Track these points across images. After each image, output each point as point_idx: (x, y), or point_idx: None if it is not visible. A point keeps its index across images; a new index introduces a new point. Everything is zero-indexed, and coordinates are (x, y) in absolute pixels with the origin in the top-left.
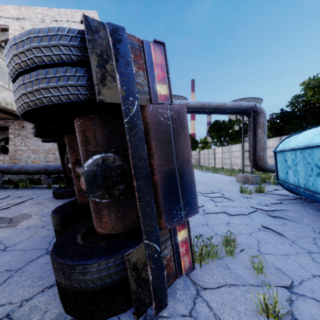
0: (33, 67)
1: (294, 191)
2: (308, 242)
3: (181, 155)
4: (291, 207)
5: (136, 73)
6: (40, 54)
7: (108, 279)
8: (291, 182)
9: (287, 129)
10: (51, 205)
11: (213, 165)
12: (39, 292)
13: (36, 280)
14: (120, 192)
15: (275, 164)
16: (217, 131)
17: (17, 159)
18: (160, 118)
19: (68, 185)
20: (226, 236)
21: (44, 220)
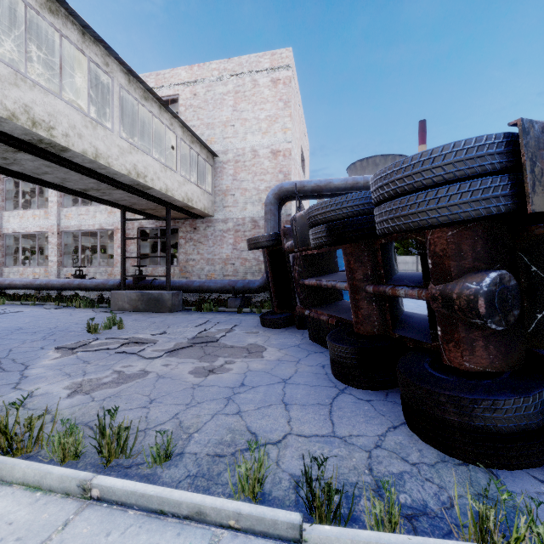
0: (448, 181)
1: None
2: None
3: None
4: None
5: None
6: (463, 167)
7: (522, 422)
8: None
9: None
10: (271, 335)
11: None
12: (387, 430)
13: (367, 418)
14: (515, 319)
15: None
16: None
17: (189, 272)
18: None
19: (279, 309)
20: None
21: (289, 354)
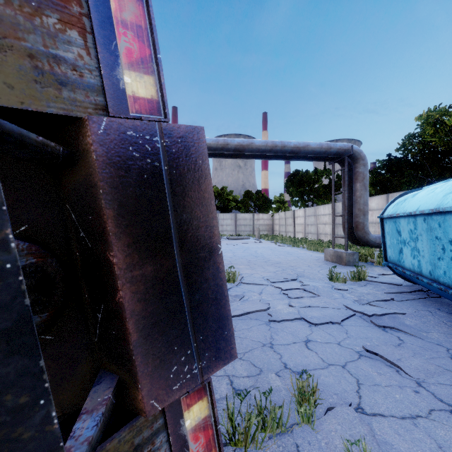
0: None
1: (411, 280)
2: (446, 384)
3: (191, 238)
4: (408, 307)
5: (57, 35)
6: None
7: None
8: (407, 266)
9: (397, 184)
10: None
11: (292, 234)
12: None
13: None
14: None
15: (382, 236)
16: (297, 186)
17: None
18: (131, 152)
19: None
20: (303, 371)
21: None
